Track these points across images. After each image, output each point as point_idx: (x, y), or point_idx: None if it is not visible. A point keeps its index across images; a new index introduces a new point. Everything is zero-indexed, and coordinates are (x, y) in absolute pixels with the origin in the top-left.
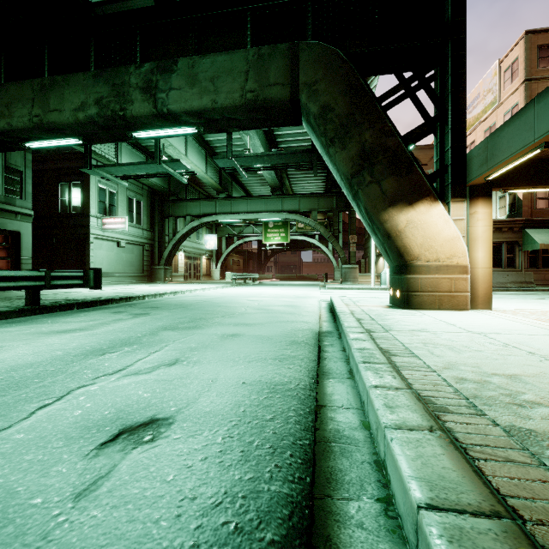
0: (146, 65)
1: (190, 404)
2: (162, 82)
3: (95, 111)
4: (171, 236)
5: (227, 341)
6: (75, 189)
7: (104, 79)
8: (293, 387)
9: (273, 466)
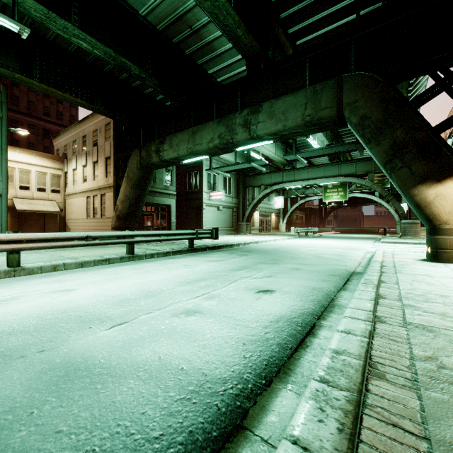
0: (244, 111)
1: (280, 288)
2: (253, 119)
3: (218, 141)
4: (251, 201)
5: (293, 271)
6: (195, 176)
7: (222, 123)
8: (324, 289)
9: (310, 303)
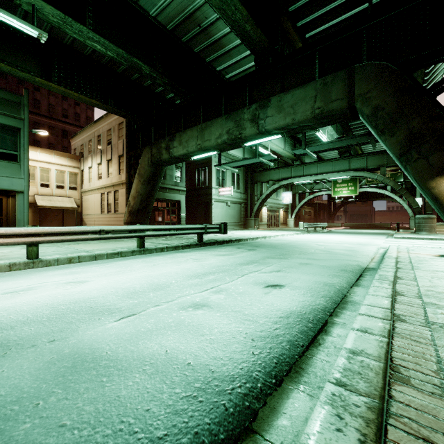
0: (252, 106)
1: (290, 283)
2: (262, 114)
3: (226, 137)
4: (259, 196)
5: (303, 266)
6: (204, 172)
7: (230, 119)
8: (336, 285)
9: (321, 299)
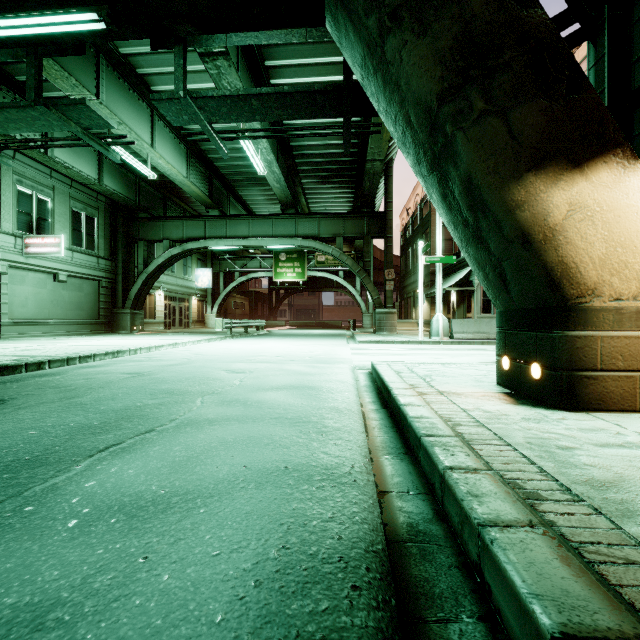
0: None
1: None
2: None
3: None
4: (142, 268)
5: None
6: None
7: None
8: None
9: None
